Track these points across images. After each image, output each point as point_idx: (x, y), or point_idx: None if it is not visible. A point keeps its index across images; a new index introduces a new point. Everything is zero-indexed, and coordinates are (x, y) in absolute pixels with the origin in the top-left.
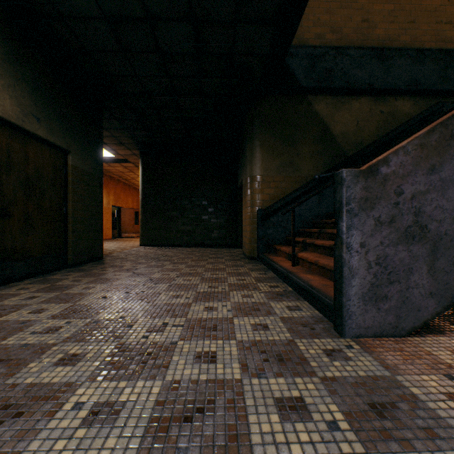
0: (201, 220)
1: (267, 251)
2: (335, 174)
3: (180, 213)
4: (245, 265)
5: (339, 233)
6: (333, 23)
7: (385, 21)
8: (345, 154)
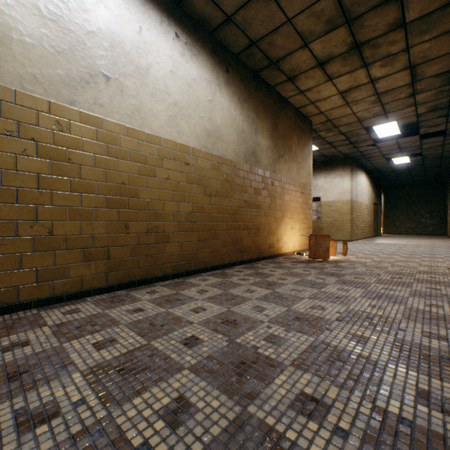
0: (420, 221)
1: None
2: None
3: (406, 218)
4: (445, 238)
5: None
6: None
7: None
8: None
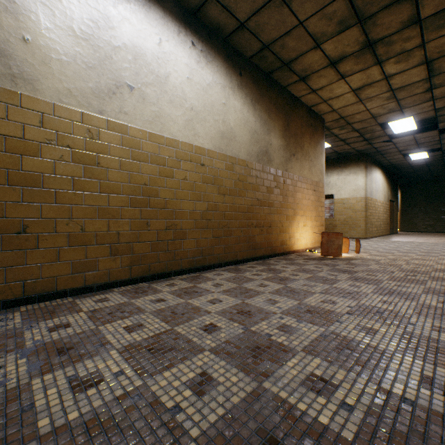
0: (440, 219)
1: None
2: None
3: (425, 215)
4: None
5: None
6: None
7: None
8: None
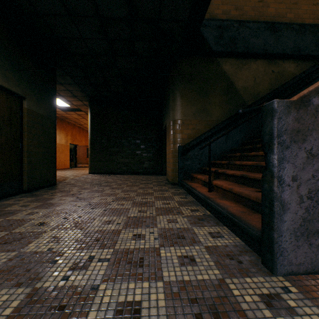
0: (135, 154)
1: (186, 178)
2: (263, 106)
3: (119, 149)
4: (169, 190)
5: (269, 165)
6: (236, 2)
7: (275, 2)
8: (246, 103)
